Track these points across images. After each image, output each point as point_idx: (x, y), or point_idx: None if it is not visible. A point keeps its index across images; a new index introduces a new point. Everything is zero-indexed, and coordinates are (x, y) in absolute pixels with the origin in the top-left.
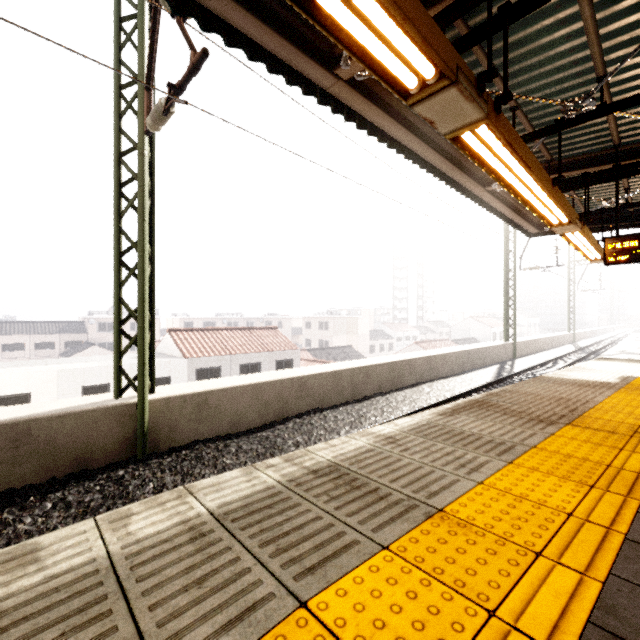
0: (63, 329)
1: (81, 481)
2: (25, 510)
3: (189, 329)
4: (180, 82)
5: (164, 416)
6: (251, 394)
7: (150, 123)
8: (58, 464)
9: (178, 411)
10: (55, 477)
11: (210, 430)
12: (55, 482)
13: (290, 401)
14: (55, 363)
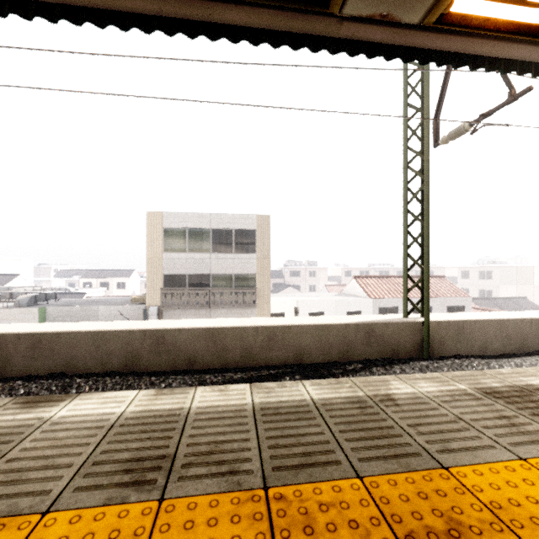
0: (271, 275)
1: (401, 363)
2: (388, 370)
3: (368, 276)
4: (492, 111)
5: (436, 333)
6: (495, 327)
7: (443, 140)
8: (384, 351)
9: (445, 331)
10: (383, 358)
11: (465, 349)
12: (386, 360)
13: (529, 338)
14: (290, 296)
